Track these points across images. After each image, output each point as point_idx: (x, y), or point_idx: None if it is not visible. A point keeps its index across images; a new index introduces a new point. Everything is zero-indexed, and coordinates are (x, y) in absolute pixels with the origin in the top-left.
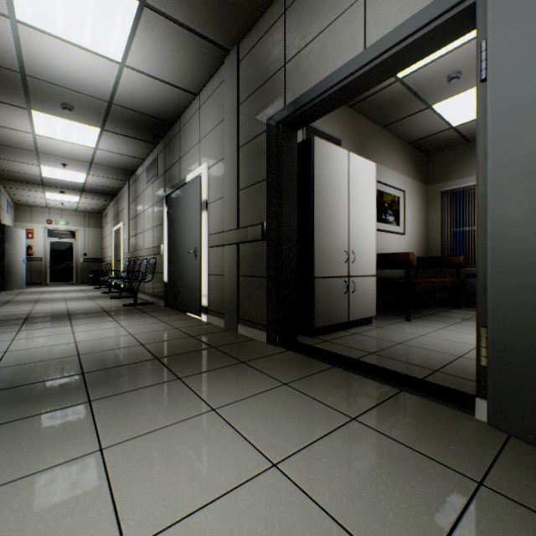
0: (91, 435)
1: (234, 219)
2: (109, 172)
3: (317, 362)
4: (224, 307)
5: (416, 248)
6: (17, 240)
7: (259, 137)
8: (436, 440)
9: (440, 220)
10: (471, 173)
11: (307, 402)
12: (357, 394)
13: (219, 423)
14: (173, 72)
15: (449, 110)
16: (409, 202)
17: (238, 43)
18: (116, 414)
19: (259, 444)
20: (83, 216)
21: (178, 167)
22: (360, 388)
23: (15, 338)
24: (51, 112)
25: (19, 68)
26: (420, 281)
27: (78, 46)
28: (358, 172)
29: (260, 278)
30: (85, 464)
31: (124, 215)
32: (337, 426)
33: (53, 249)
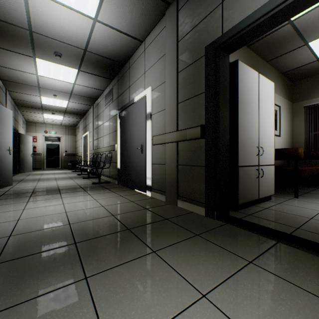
0: None
1: (174, 124)
2: (81, 99)
3: (259, 236)
4: (164, 187)
5: (286, 145)
6: (27, 143)
7: (196, 62)
8: None
9: (302, 126)
10: None
11: (290, 289)
12: None
13: None
14: (129, 24)
15: None
16: (282, 114)
17: None
18: (113, 297)
19: None
20: (65, 128)
21: (128, 92)
22: None
23: (25, 208)
24: (48, 59)
25: (28, 26)
26: (305, 169)
27: (66, 6)
28: (264, 88)
29: (198, 167)
30: None
31: (90, 127)
32: None
33: (47, 148)
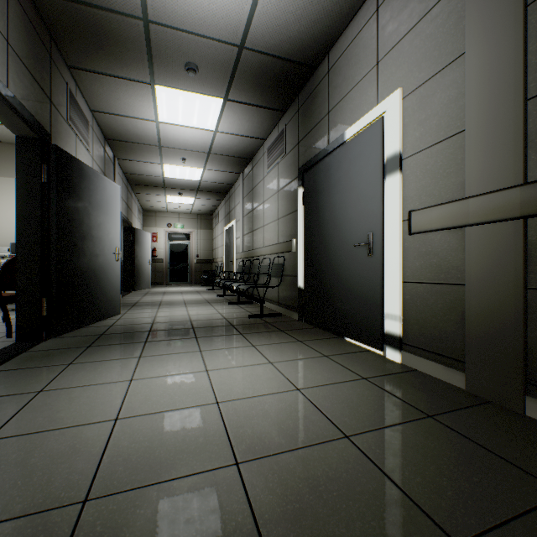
0: None
1: (511, 164)
2: (224, 163)
3: None
4: (457, 347)
5: None
6: (144, 243)
7: None
8: None
9: None
10: None
11: None
12: None
13: None
14: None
15: None
16: None
17: None
18: None
19: None
20: (196, 218)
21: (325, 125)
22: None
23: (133, 376)
24: (174, 83)
25: (141, 10)
26: None
27: None
28: None
29: None
30: None
31: (236, 212)
32: None
33: (172, 251)
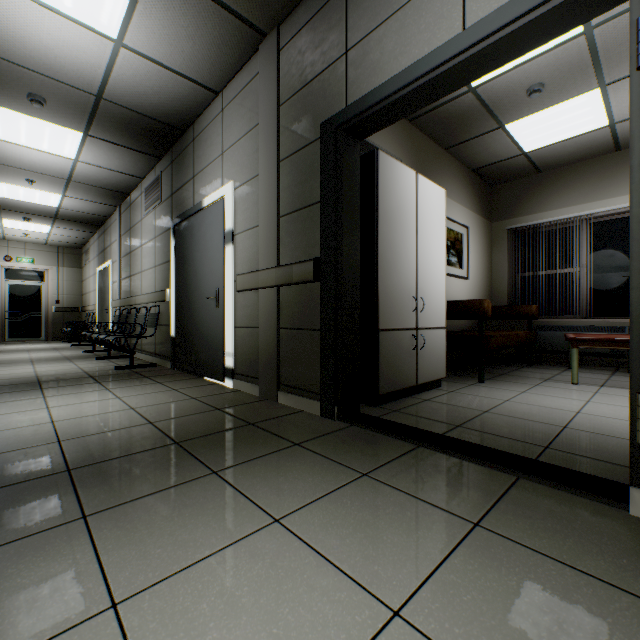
0: (94, 579)
1: (273, 254)
2: (93, 193)
3: (395, 440)
4: (257, 370)
5: (480, 295)
6: None
7: (308, 147)
8: (600, 553)
9: (505, 263)
10: (542, 209)
11: (405, 501)
12: (465, 486)
13: (292, 543)
14: (189, 59)
15: (523, 131)
16: (473, 240)
17: (278, 25)
18: (130, 536)
19: (361, 576)
20: (55, 252)
21: (192, 187)
22: (465, 476)
23: None
24: (13, 106)
25: None
26: (495, 335)
27: (54, 11)
28: (426, 199)
29: (311, 331)
30: (90, 637)
31: (113, 251)
32: (459, 538)
33: (12, 295)
